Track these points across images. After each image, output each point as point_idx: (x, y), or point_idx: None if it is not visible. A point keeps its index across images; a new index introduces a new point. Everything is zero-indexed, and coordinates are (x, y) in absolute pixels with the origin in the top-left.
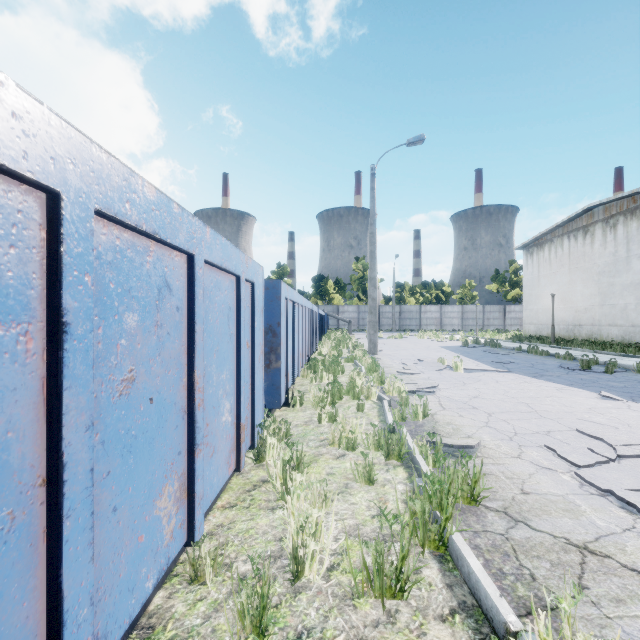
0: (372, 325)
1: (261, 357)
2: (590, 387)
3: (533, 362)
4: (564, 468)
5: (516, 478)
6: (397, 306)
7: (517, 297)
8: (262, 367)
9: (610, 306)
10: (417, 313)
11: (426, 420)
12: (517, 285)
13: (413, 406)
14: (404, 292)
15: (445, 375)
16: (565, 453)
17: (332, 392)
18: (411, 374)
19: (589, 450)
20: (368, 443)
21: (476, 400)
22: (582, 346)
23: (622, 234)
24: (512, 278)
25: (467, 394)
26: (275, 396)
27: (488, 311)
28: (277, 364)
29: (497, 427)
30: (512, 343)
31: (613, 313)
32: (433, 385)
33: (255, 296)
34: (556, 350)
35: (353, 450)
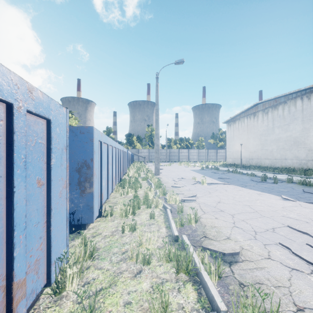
0: (157, 159)
1: (64, 191)
2: (273, 192)
3: (237, 178)
4: (306, 268)
5: (282, 287)
6: (168, 149)
7: (222, 146)
8: (66, 200)
9: (265, 150)
10: (177, 153)
11: (197, 225)
12: (222, 140)
13: (188, 215)
14: (171, 143)
15: (198, 187)
16: (298, 251)
17: (133, 205)
18: (179, 187)
19: (309, 246)
20: (160, 256)
21: (220, 204)
22: (254, 169)
23: (270, 116)
24: (220, 137)
25: (214, 200)
26: (89, 214)
27: (210, 152)
28: (90, 190)
29: (242, 227)
30: (223, 167)
31: (267, 153)
32: (194, 195)
33: (52, 133)
34: (244, 171)
35: (148, 264)
